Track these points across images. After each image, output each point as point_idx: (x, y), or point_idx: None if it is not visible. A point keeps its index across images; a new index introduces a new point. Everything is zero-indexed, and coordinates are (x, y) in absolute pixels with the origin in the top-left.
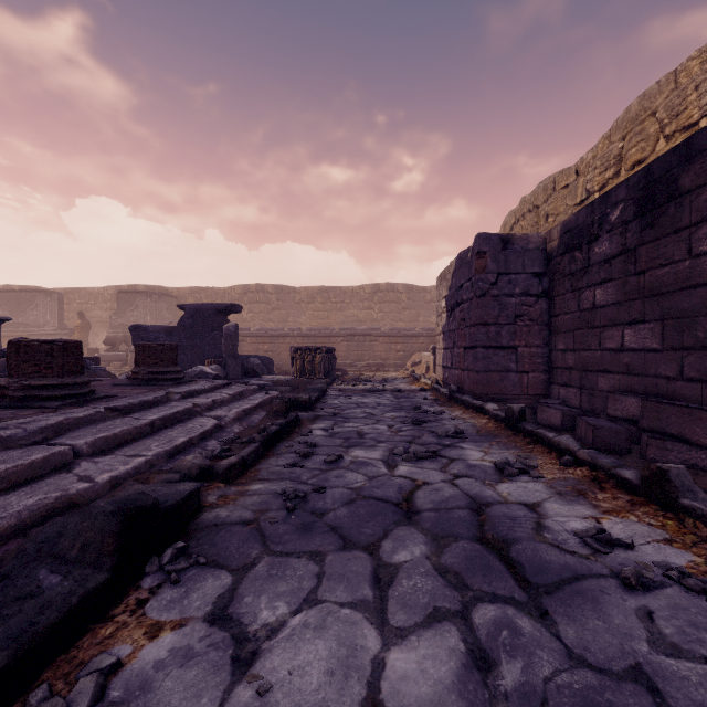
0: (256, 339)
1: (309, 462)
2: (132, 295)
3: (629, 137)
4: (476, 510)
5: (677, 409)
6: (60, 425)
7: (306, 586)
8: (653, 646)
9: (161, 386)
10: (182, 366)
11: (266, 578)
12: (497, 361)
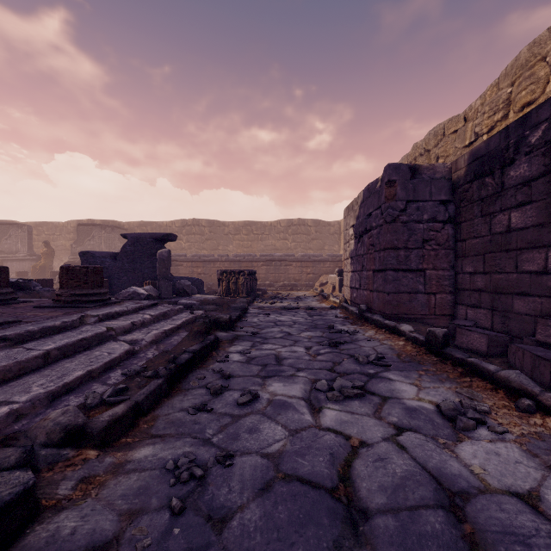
0: (191, 264)
1: (220, 402)
2: (89, 227)
3: (518, 82)
4: (450, 508)
5: None
6: None
7: None
8: None
9: (83, 307)
10: (125, 286)
11: None
12: (406, 283)
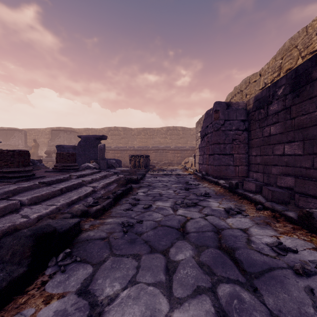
0: (114, 151)
1: (136, 208)
2: (57, 131)
3: (284, 58)
4: (217, 232)
5: (313, 182)
6: (15, 190)
7: (130, 273)
8: (316, 309)
9: (68, 172)
10: (80, 163)
11: (110, 269)
12: (224, 161)
